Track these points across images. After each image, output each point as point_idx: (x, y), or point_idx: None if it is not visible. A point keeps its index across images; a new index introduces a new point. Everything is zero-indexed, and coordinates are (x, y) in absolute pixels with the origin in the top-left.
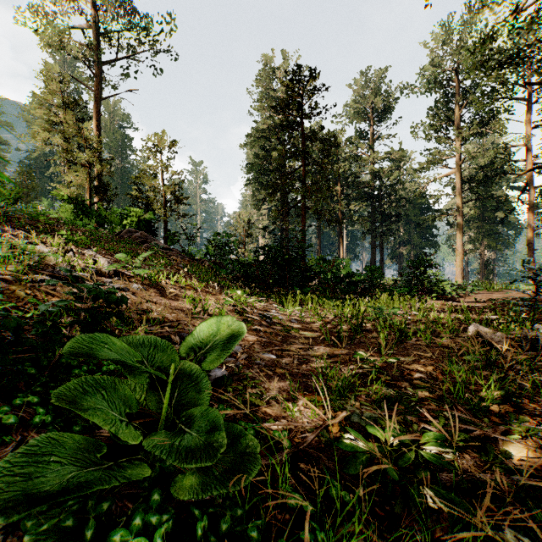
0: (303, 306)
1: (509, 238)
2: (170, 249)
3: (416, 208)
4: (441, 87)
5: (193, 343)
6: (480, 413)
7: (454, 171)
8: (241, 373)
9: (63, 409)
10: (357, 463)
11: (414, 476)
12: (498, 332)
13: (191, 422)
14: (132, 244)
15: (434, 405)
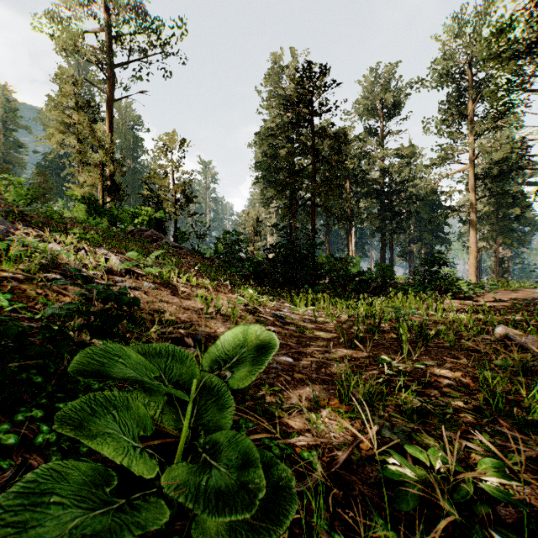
0: (315, 305)
1: (524, 235)
2: (180, 247)
3: (426, 205)
4: (454, 81)
5: (215, 354)
6: (525, 429)
7: (467, 167)
8: (259, 378)
9: None
10: (408, 499)
11: (467, 509)
12: (528, 335)
13: (216, 452)
14: (143, 242)
15: (471, 417)
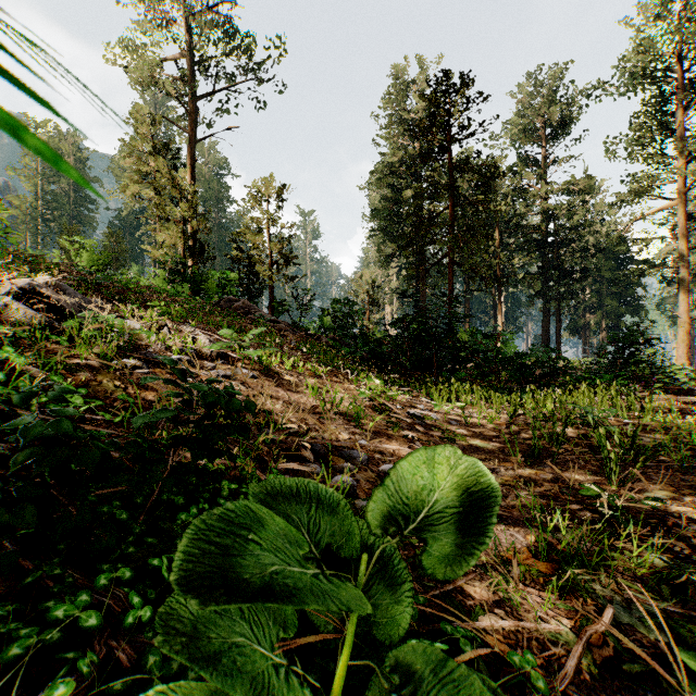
0: (460, 399)
1: None
2: (278, 322)
3: (610, 259)
4: (653, 82)
5: (392, 506)
6: None
7: (673, 203)
8: None
9: (165, 581)
10: None
11: None
12: None
13: (420, 693)
14: (233, 316)
15: None
